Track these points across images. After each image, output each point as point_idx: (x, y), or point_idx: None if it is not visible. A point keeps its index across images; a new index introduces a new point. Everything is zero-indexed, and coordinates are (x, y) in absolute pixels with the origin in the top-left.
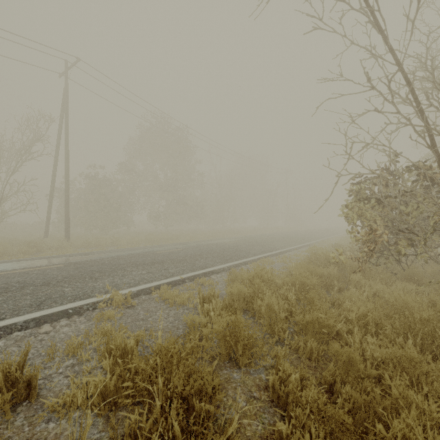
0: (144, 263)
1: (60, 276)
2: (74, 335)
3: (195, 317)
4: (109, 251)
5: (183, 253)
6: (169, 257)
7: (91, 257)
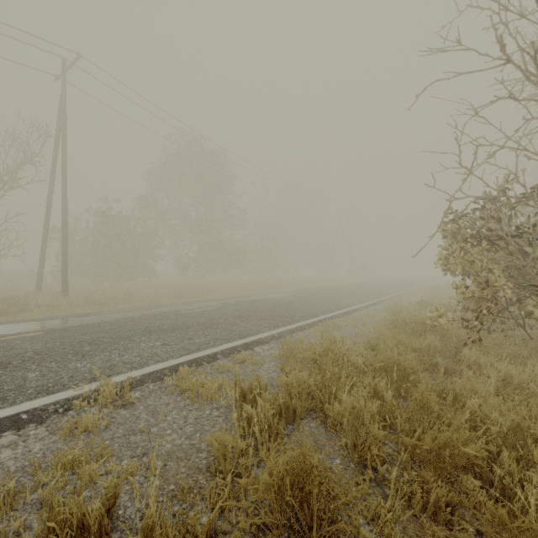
0: (161, 329)
1: (30, 352)
2: (16, 467)
3: (226, 440)
4: (117, 311)
5: (216, 313)
6: (197, 319)
7: (88, 320)
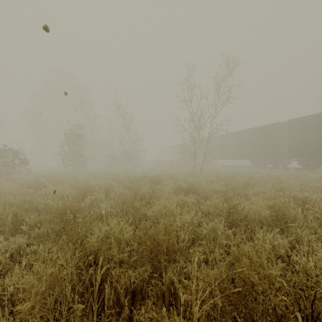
0: None
1: None
2: None
3: None
4: None
5: None
6: None
7: None
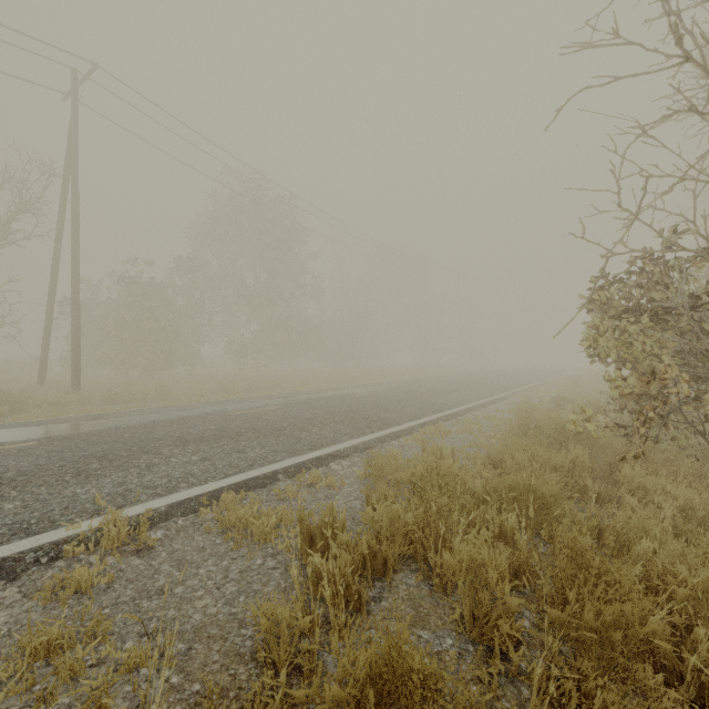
0: (201, 438)
1: (12, 471)
2: None
3: (280, 614)
4: (144, 412)
5: (280, 415)
6: (252, 424)
7: (102, 424)
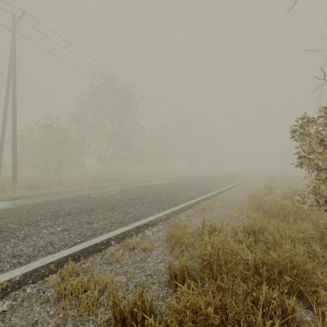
0: (68, 213)
1: None
2: None
3: None
4: (44, 195)
5: (119, 197)
6: (102, 203)
7: (14, 203)
